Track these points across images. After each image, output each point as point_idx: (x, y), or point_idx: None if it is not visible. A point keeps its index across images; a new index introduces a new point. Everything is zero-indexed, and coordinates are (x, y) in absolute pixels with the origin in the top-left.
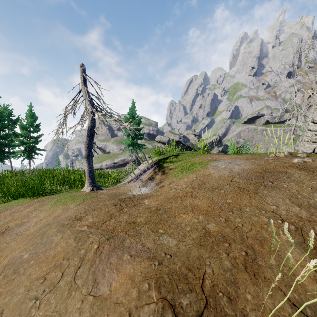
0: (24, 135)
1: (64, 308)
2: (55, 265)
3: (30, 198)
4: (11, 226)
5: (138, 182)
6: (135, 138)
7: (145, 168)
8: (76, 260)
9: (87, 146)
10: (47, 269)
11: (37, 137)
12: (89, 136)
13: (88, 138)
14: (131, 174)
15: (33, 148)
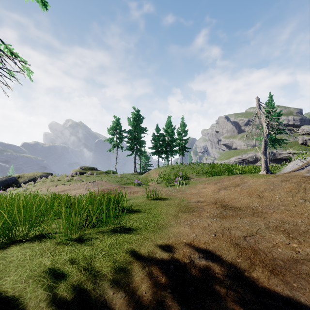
0: (179, 139)
1: (306, 196)
2: (291, 189)
3: (226, 175)
4: (238, 183)
5: (308, 170)
6: (273, 133)
7: (309, 161)
8: (301, 188)
9: (263, 146)
10: (288, 190)
11: (187, 139)
12: (265, 141)
13: (264, 142)
14: (285, 168)
15: (185, 147)
